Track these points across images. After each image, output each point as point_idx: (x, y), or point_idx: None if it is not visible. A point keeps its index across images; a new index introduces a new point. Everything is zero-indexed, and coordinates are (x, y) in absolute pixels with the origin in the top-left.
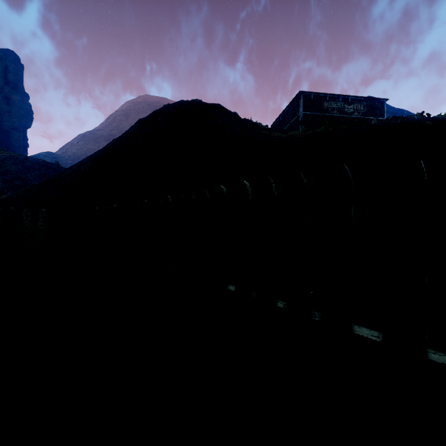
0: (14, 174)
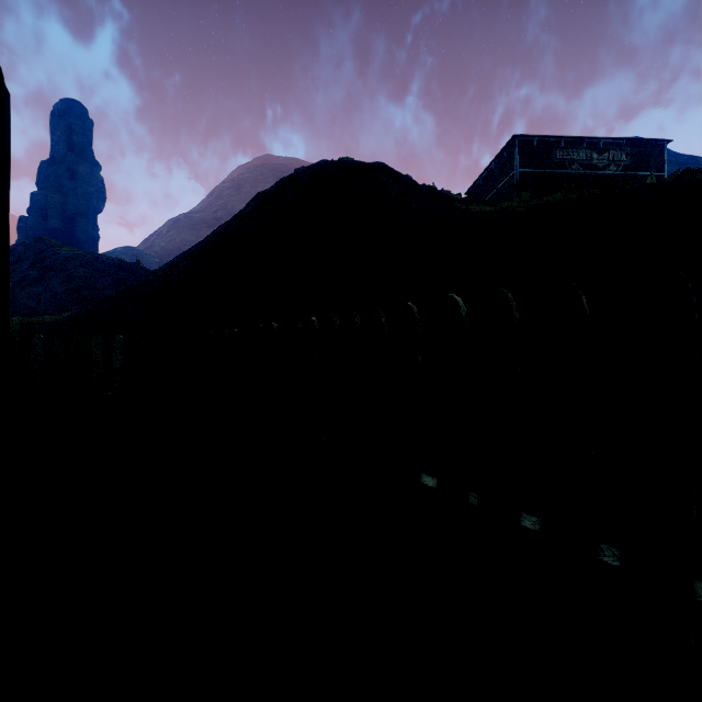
0: (81, 281)
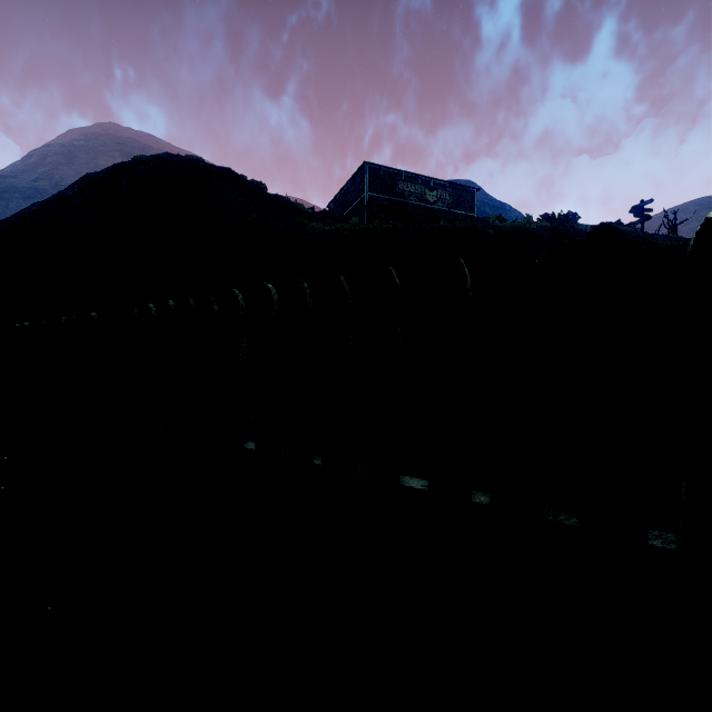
0: None
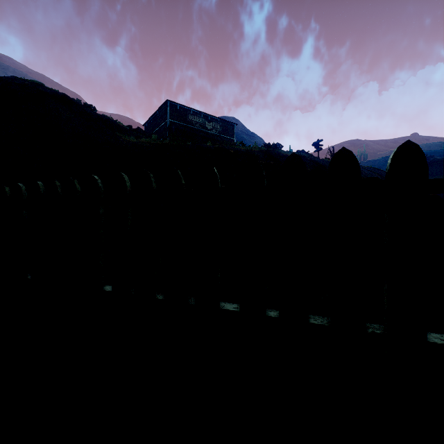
0: None
